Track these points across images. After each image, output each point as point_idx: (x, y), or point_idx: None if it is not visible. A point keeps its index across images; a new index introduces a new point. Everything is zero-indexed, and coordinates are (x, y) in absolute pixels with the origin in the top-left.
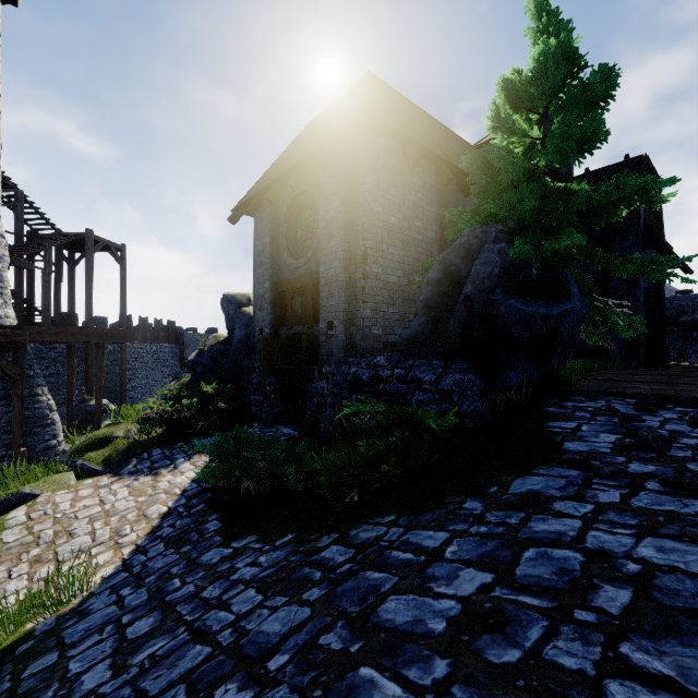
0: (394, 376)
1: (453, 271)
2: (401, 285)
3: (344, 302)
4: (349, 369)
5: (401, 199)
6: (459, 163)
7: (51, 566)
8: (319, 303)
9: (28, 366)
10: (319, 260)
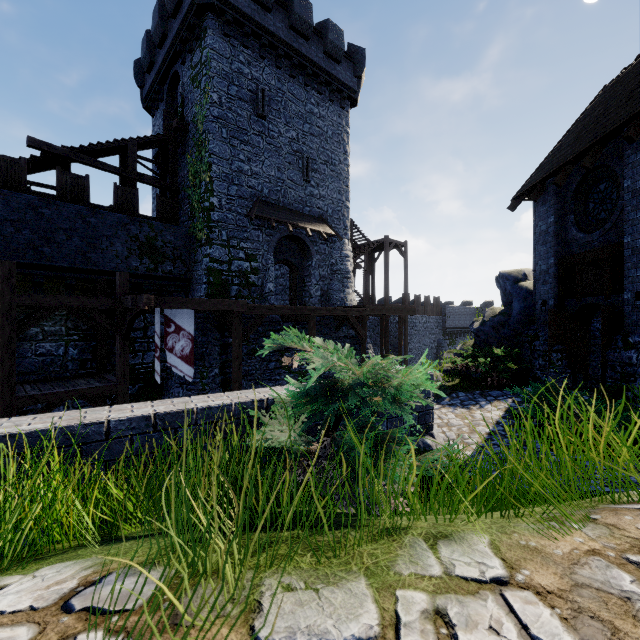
0: None
1: None
2: None
3: None
4: None
5: None
6: None
7: None
8: (620, 274)
9: None
10: (620, 230)
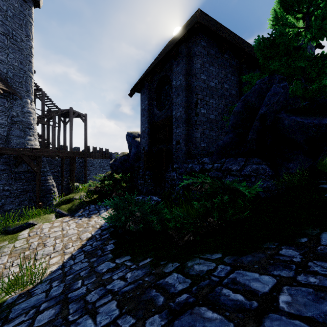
0: (213, 168)
1: (249, 105)
2: (217, 120)
3: (185, 129)
4: (188, 165)
5: (217, 72)
6: (250, 52)
7: (31, 261)
8: (172, 132)
9: (44, 167)
10: (172, 109)
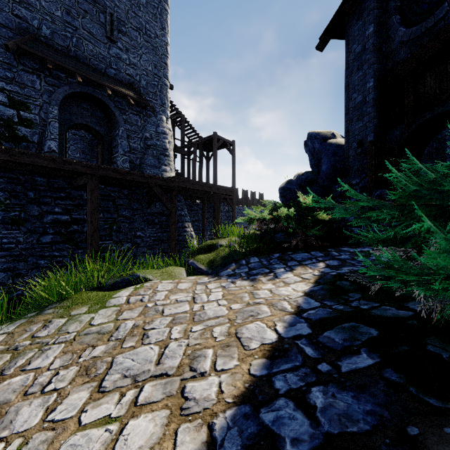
0: None
1: None
2: None
3: None
4: None
5: None
6: None
7: (86, 394)
8: None
9: (181, 209)
10: None
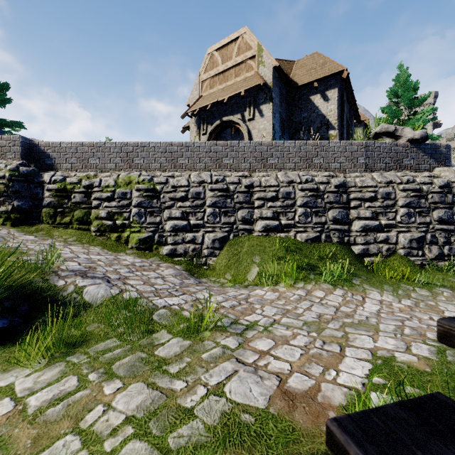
0: None
1: None
2: None
3: None
4: None
5: None
6: None
7: None
8: None
9: None
10: None
